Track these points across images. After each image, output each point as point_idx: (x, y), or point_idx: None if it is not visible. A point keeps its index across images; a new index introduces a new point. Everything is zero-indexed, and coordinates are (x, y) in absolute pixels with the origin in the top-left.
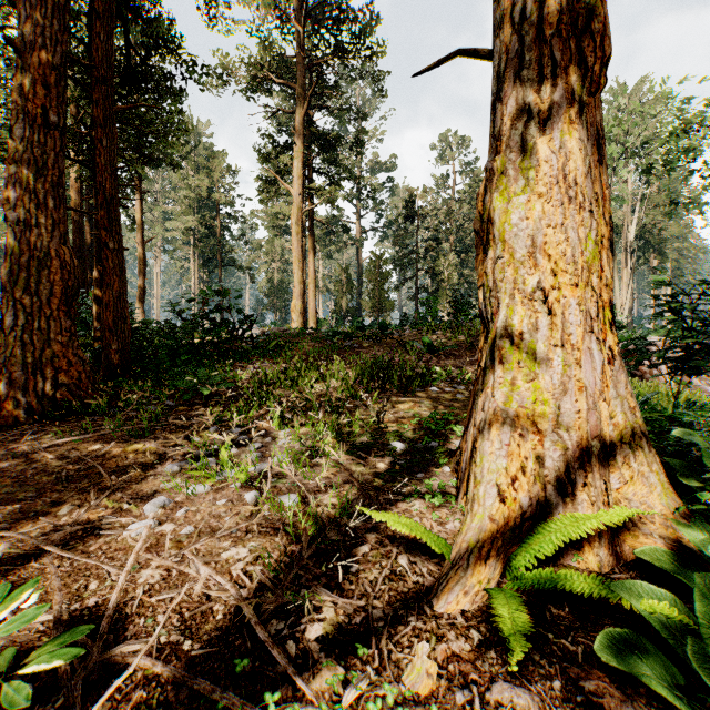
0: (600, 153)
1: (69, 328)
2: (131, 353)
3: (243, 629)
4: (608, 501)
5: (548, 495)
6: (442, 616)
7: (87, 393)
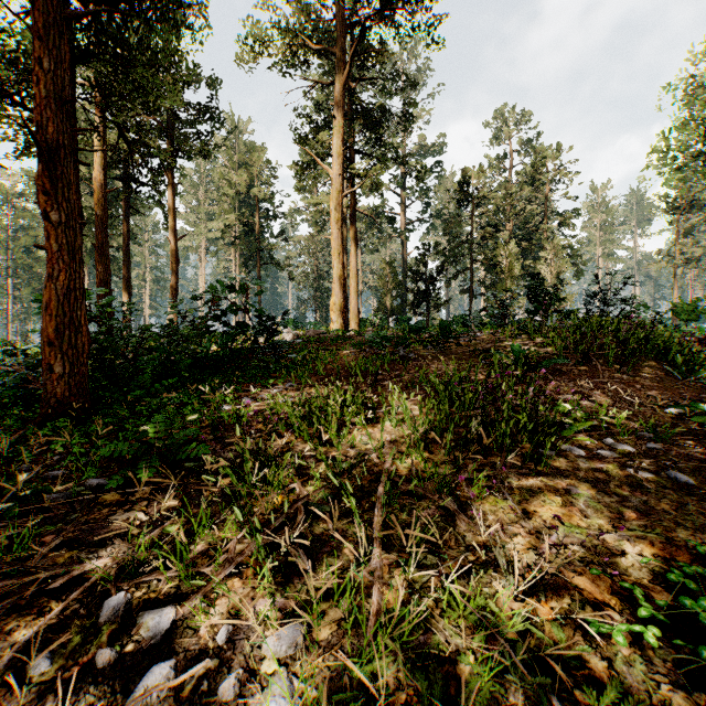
0: None
1: None
2: None
3: None
4: None
5: None
6: None
7: None
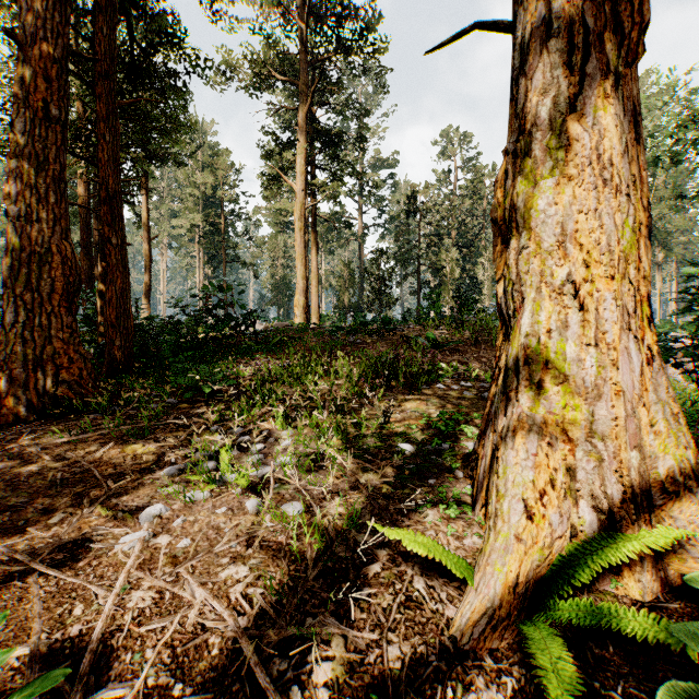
0: (637, 131)
1: (70, 325)
2: (135, 349)
3: (241, 668)
4: (649, 520)
5: (581, 511)
6: (467, 655)
7: (88, 390)
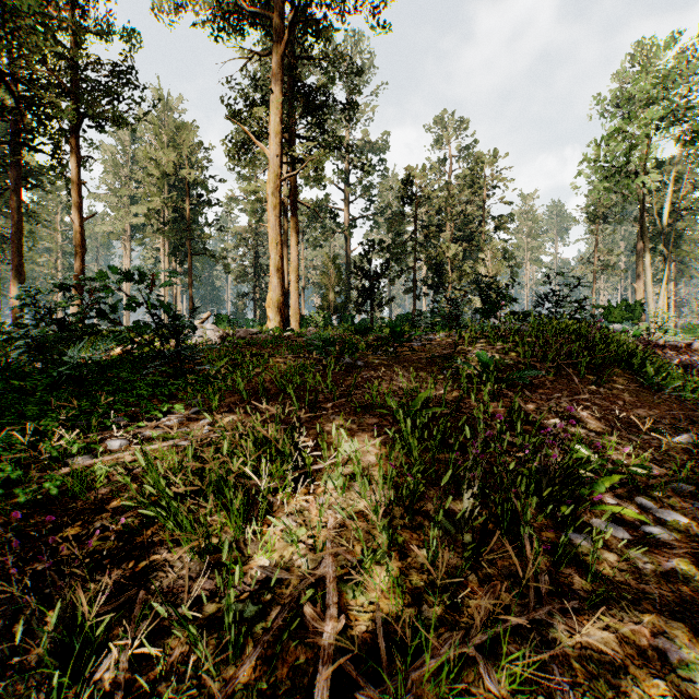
0: None
1: None
2: None
3: None
4: None
5: None
6: None
7: None
